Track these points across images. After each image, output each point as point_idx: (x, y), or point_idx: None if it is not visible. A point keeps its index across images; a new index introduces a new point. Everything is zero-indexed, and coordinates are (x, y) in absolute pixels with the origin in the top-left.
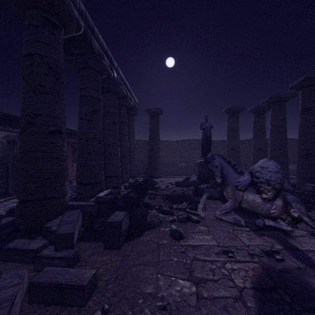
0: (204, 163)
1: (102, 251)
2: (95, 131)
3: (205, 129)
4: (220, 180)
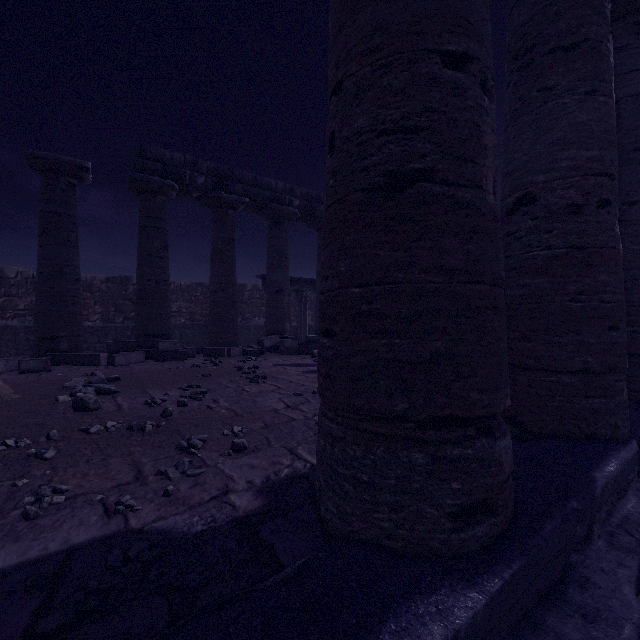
0: None
1: (277, 354)
2: None
3: None
4: None
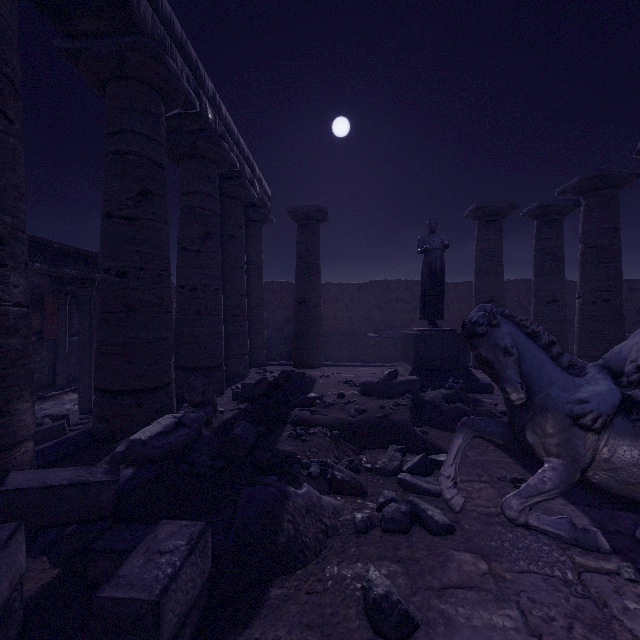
0: (429, 335)
1: None
2: (147, 249)
3: (431, 253)
4: (523, 396)
